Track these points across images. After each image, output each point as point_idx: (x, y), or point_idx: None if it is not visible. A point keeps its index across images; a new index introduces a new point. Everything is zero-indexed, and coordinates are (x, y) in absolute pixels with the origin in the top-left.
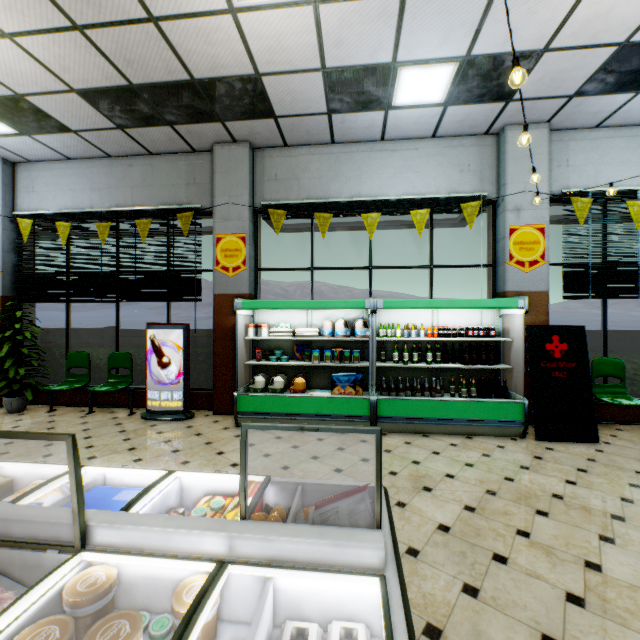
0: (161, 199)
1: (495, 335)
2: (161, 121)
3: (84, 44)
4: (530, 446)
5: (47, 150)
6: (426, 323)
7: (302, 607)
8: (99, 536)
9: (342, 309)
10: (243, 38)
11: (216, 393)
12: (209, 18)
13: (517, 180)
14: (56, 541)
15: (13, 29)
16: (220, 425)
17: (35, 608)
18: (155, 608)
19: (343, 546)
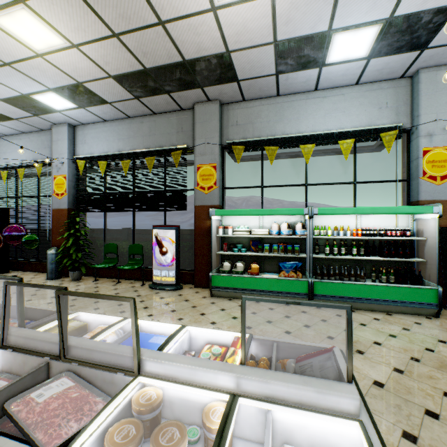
0: (161, 143)
1: (410, 235)
2: (162, 91)
3: (118, 45)
4: (444, 324)
5: (93, 116)
6: (351, 225)
7: (294, 435)
8: (148, 366)
9: (285, 215)
10: (219, 27)
11: (196, 273)
12: (197, 17)
13: (429, 112)
14: (122, 367)
15: (79, 41)
16: (200, 295)
17: (117, 411)
18: (186, 420)
19: (324, 393)
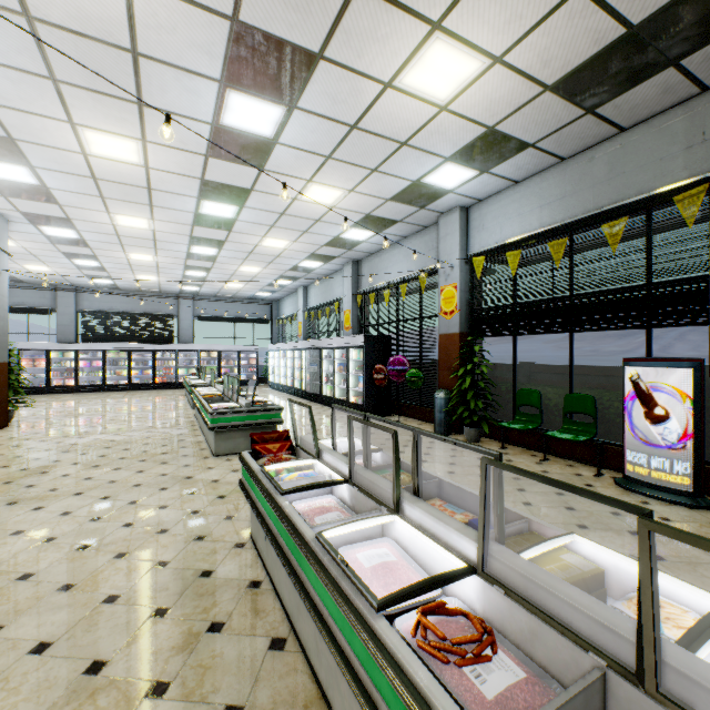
0: (637, 186)
1: None
2: (658, 66)
3: (580, 8)
4: None
5: (498, 182)
6: None
7: None
8: None
9: None
10: None
11: None
12: None
13: None
14: None
15: (504, 47)
16: None
17: None
18: None
19: None
